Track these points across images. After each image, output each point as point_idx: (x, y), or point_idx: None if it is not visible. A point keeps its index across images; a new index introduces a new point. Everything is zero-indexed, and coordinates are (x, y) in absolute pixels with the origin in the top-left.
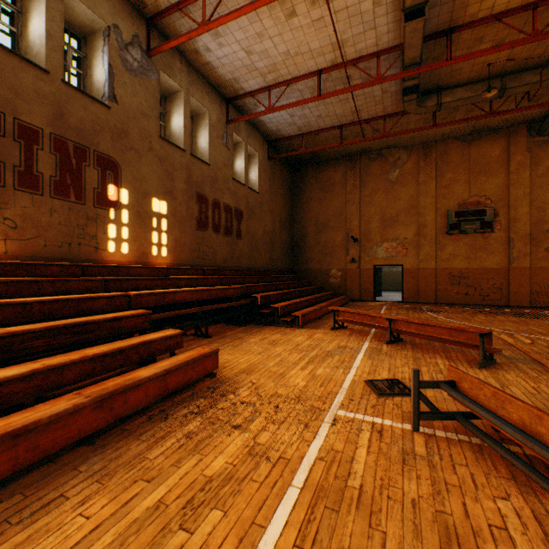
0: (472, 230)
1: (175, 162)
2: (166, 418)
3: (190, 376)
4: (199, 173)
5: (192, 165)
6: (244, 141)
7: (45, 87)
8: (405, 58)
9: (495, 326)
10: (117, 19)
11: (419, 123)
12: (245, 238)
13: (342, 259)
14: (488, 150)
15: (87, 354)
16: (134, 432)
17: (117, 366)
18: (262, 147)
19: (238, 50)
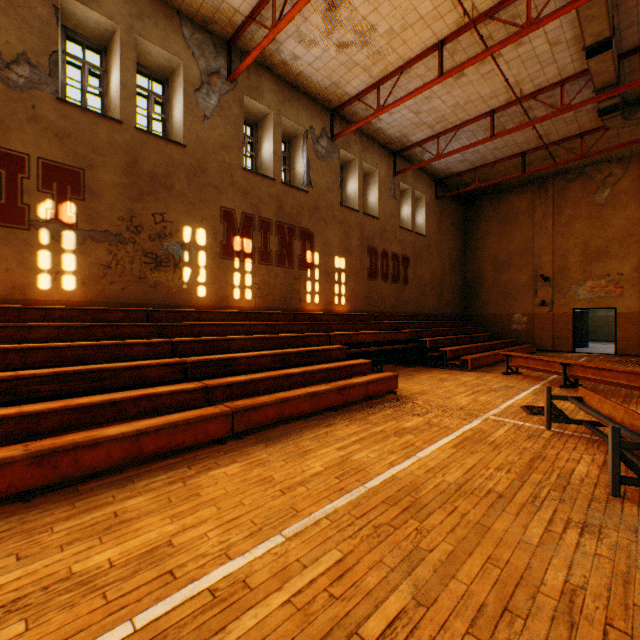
0: None
1: (351, 223)
2: (371, 407)
3: (381, 389)
4: (370, 228)
5: (364, 223)
6: (411, 188)
7: (273, 190)
8: (595, 84)
9: None
10: (312, 121)
11: (635, 131)
12: (412, 283)
13: (528, 302)
14: None
15: (323, 367)
16: (355, 410)
17: (336, 377)
18: (429, 187)
19: (406, 113)
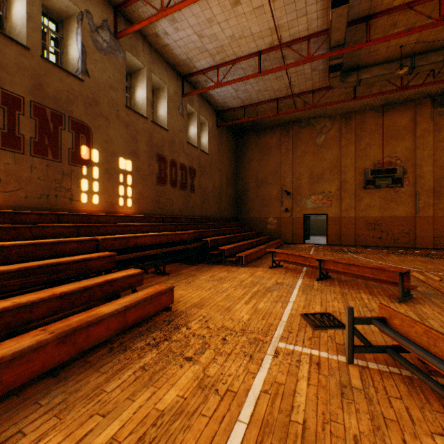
0: (385, 185)
1: (138, 128)
2: (125, 350)
3: (148, 310)
4: (159, 137)
5: (153, 131)
6: (197, 112)
7: (26, 61)
8: (331, 40)
9: (407, 265)
10: (89, 6)
11: (341, 96)
12: (198, 191)
13: (278, 209)
14: (398, 119)
15: (55, 292)
16: (95, 364)
17: (83, 302)
18: (212, 116)
19: (191, 34)
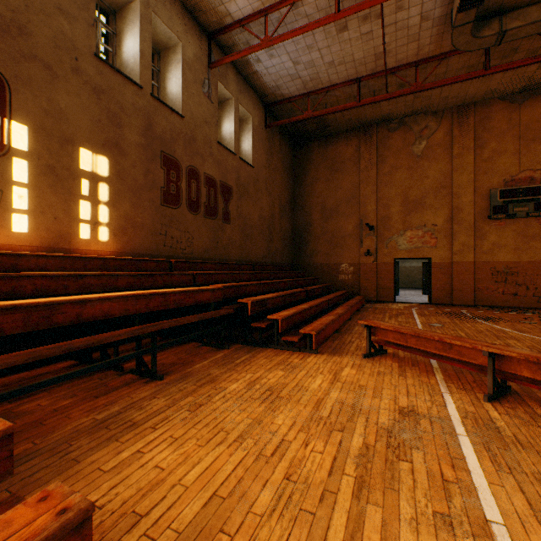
0: (523, 213)
1: (124, 101)
2: None
3: None
4: (166, 125)
5: (154, 112)
6: (234, 98)
7: None
8: None
9: None
10: None
11: (459, 74)
12: (235, 222)
13: (355, 251)
14: None
15: None
16: None
17: None
18: (258, 110)
19: None
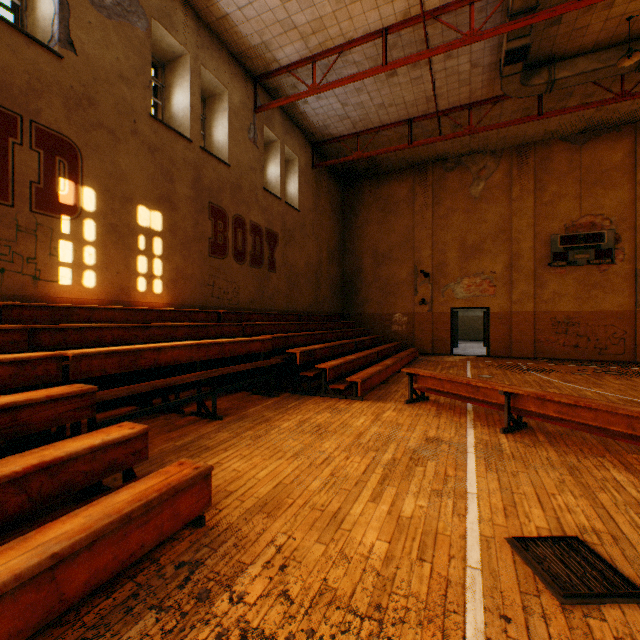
0: (584, 261)
1: (175, 156)
2: None
3: (137, 543)
4: (213, 176)
5: (203, 164)
6: (280, 140)
7: None
8: None
9: None
10: None
11: (515, 115)
12: (281, 270)
13: (409, 300)
14: (606, 154)
15: None
16: None
17: None
18: (305, 150)
19: None
